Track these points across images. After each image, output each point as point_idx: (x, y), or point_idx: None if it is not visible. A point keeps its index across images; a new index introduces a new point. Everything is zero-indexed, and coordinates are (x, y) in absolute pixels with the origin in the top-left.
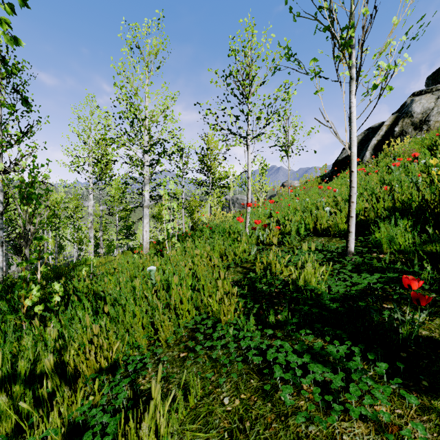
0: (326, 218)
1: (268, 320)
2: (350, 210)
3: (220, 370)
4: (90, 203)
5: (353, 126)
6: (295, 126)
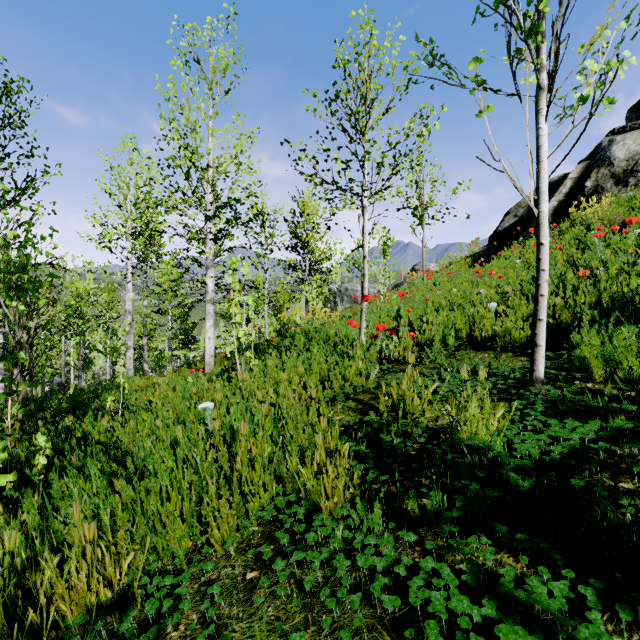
0: (490, 321)
1: (406, 510)
2: (537, 308)
3: (318, 616)
4: (128, 295)
5: (542, 168)
6: (433, 181)
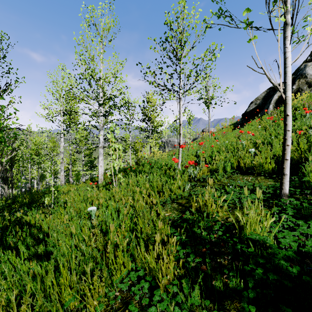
0: (250, 159)
1: (217, 291)
2: (285, 153)
3: None
4: (61, 144)
5: (288, 70)
6: (214, 86)
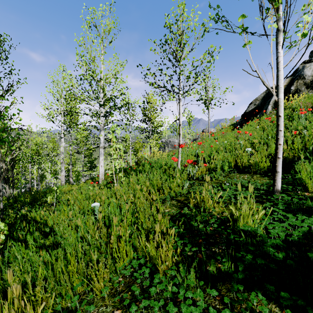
0: (247, 158)
1: (210, 273)
2: (277, 151)
3: None
4: (62, 144)
5: (280, 74)
6: (214, 87)
